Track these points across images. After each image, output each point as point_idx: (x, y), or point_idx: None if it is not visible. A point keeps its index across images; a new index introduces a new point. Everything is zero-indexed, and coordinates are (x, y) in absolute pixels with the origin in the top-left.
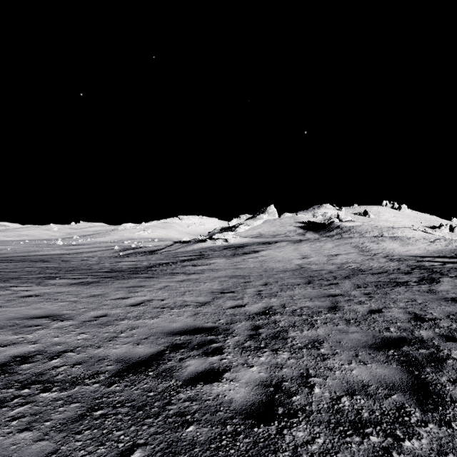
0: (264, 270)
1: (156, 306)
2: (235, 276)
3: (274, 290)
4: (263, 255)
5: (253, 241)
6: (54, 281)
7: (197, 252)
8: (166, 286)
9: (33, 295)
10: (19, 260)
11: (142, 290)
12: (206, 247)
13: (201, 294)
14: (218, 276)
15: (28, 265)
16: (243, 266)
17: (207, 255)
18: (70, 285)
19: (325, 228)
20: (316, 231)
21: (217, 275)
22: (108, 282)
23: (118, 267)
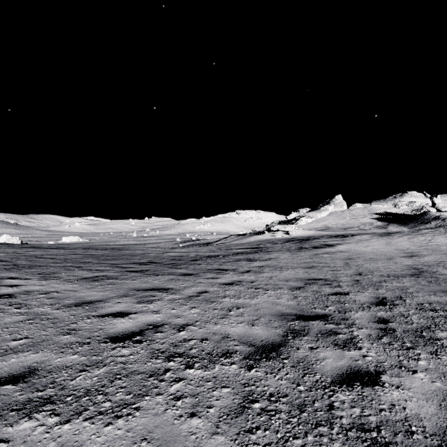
0: (356, 272)
1: (160, 348)
2: (312, 280)
3: (418, 323)
4: (341, 250)
5: (321, 234)
6: (67, 273)
7: (253, 244)
8: (202, 293)
9: (7, 294)
10: (95, 248)
11: (160, 299)
12: (263, 239)
13: (259, 318)
14: (285, 279)
15: (79, 253)
16: (319, 264)
17: (265, 248)
18: (77, 280)
19: (417, 220)
20: (403, 224)
21: (283, 277)
22: (129, 278)
23: (159, 258)
